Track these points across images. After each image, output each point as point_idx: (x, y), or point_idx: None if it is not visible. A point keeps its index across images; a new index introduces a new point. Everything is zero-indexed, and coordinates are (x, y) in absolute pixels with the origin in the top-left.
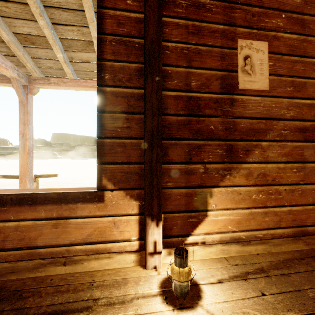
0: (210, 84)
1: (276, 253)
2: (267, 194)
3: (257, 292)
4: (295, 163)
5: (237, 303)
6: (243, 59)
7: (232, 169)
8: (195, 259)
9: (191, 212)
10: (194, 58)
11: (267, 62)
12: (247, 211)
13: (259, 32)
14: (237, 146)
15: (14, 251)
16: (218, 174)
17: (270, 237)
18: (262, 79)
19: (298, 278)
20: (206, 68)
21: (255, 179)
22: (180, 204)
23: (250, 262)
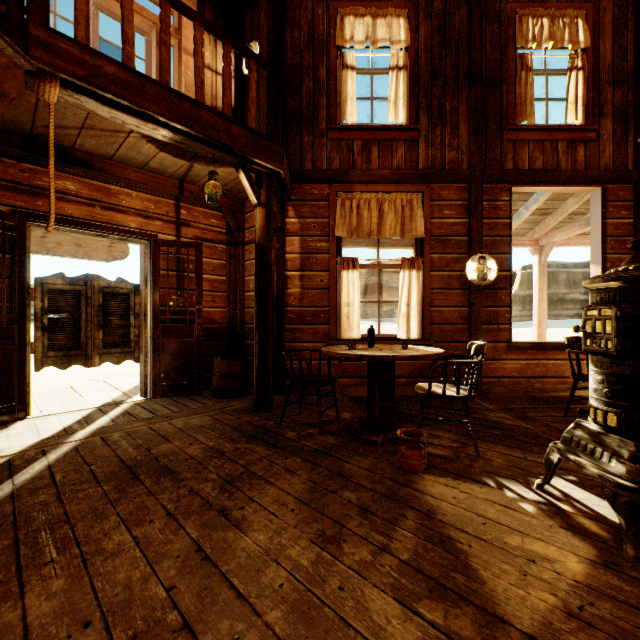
0: None
1: None
2: None
3: None
4: None
5: None
6: None
7: None
8: None
9: None
10: None
11: None
12: None
13: None
14: None
15: (551, 379)
16: None
17: None
18: None
19: None
20: None
21: None
22: None
23: None
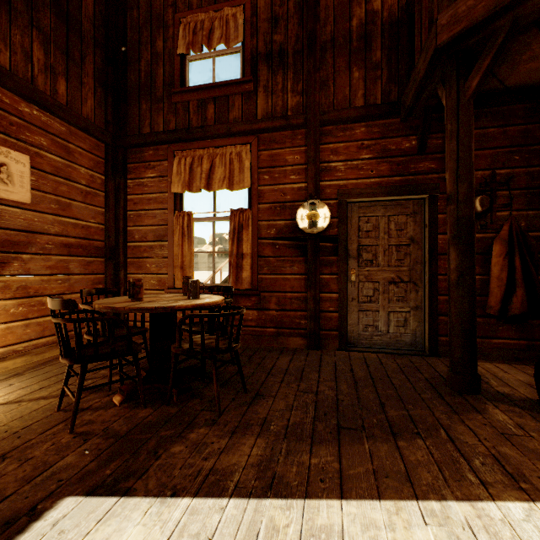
0: None
1: (39, 361)
2: (30, 306)
3: (6, 386)
4: (60, 275)
5: None
6: None
7: None
8: None
9: None
10: None
11: (29, 176)
12: (4, 327)
13: (20, 144)
14: None
15: None
16: None
17: (34, 348)
18: (23, 191)
19: (51, 367)
20: None
21: (15, 293)
22: None
23: (6, 374)
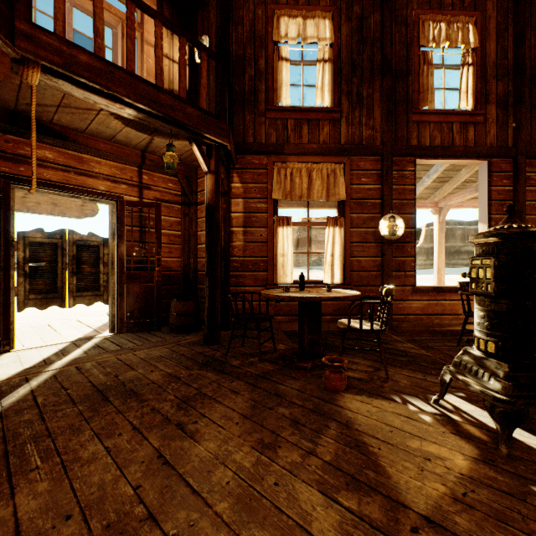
0: None
1: None
2: None
3: None
4: None
5: None
6: None
7: None
8: None
9: None
10: None
11: None
12: None
13: None
14: None
15: (448, 316)
16: None
17: None
18: None
19: None
20: None
21: None
22: None
23: None
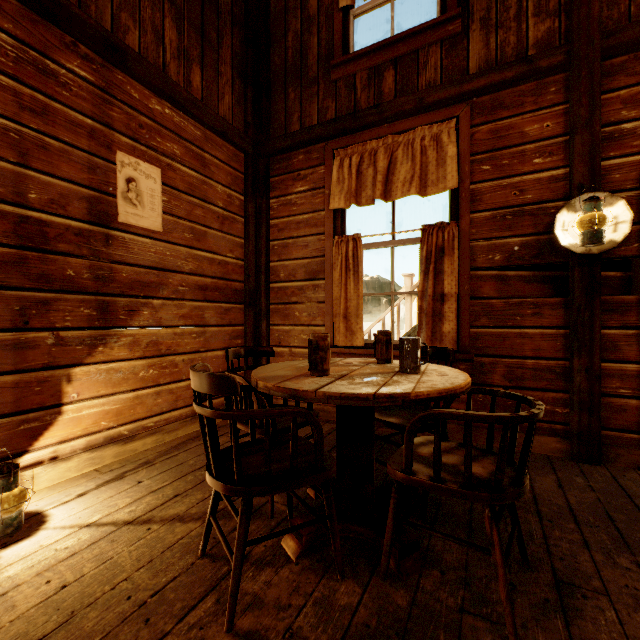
0: (69, 205)
1: (171, 441)
2: (161, 368)
3: (133, 484)
4: (195, 327)
5: (103, 503)
6: (126, 182)
7: (107, 337)
8: (36, 490)
9: (29, 414)
10: (34, 154)
11: (161, 195)
12: (133, 395)
13: (150, 152)
14: (117, 304)
15: None
16: (84, 346)
17: (165, 424)
18: (153, 216)
19: (186, 454)
20: (60, 176)
21: (144, 350)
22: (2, 404)
23: (134, 460)
